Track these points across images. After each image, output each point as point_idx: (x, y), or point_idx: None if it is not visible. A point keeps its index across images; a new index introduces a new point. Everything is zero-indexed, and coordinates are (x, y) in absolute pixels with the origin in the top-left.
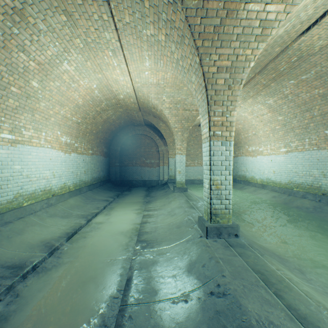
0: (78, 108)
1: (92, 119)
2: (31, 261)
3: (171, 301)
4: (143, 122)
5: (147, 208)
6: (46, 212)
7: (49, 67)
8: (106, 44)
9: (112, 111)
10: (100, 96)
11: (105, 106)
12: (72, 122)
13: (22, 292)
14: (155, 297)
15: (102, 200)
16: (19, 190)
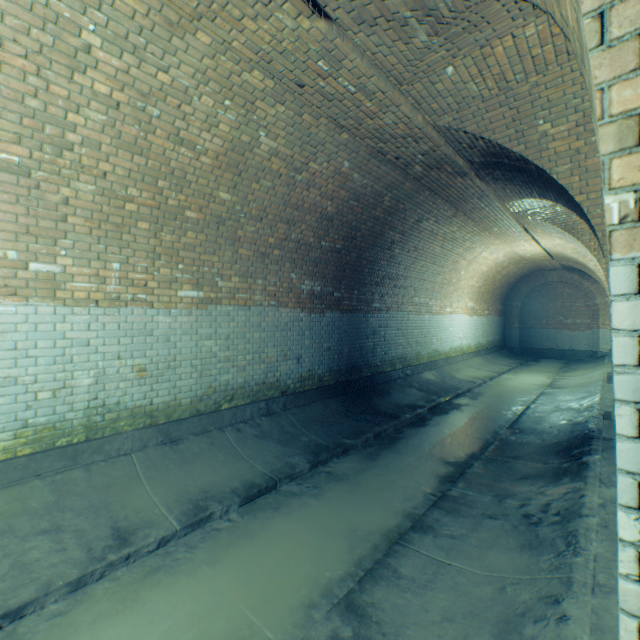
0: (481, 275)
1: (490, 279)
2: (476, 381)
3: (565, 397)
4: (558, 267)
5: (560, 375)
6: (464, 363)
7: (472, 260)
8: (519, 240)
9: (513, 265)
10: (503, 259)
11: (506, 264)
12: (475, 288)
13: (481, 389)
14: (557, 396)
15: (502, 365)
16: (450, 345)
